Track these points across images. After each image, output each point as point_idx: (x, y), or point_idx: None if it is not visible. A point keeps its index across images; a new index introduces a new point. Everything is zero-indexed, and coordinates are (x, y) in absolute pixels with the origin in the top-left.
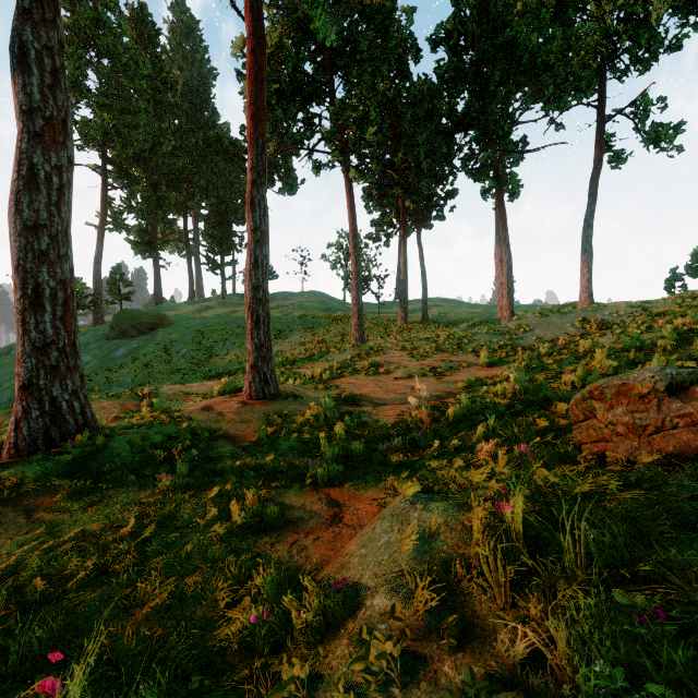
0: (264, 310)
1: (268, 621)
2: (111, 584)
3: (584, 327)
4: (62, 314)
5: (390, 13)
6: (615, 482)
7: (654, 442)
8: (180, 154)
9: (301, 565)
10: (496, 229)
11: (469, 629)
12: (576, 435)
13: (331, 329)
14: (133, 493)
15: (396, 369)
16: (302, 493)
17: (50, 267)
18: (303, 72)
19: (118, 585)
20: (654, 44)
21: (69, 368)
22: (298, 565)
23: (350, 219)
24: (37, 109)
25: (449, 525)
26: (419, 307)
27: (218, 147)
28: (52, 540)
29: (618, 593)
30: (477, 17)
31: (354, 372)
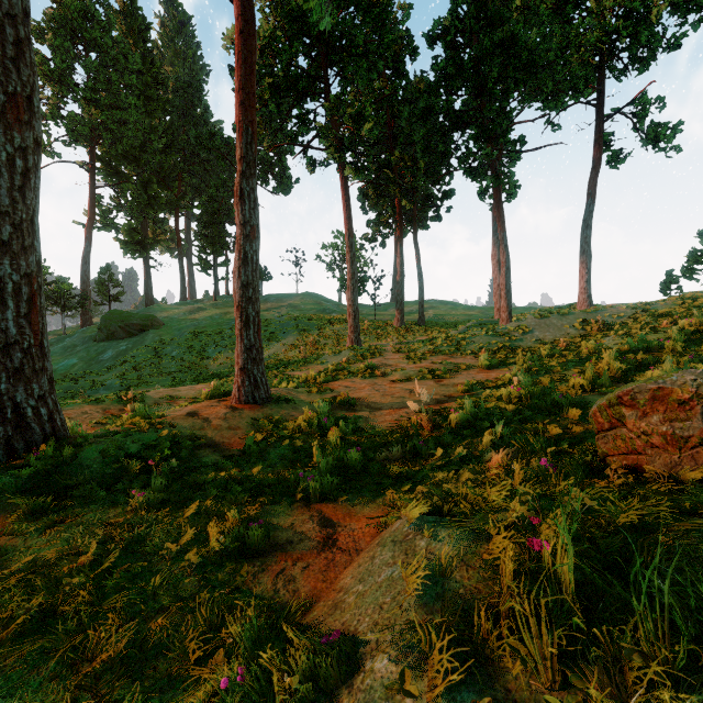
0: (254, 309)
1: (242, 686)
2: (56, 631)
3: (584, 329)
4: (27, 311)
5: (387, 6)
6: (668, 509)
7: (699, 456)
8: (171, 151)
9: (287, 602)
10: (493, 230)
11: None
12: (600, 446)
13: (326, 331)
14: (101, 511)
15: (393, 371)
16: (292, 510)
17: (13, 259)
18: (297, 66)
19: (66, 630)
20: (653, 42)
21: (35, 370)
22: (283, 602)
23: (346, 218)
24: None
25: (465, 560)
26: (415, 308)
27: (211, 145)
28: None
29: None
30: (474, 13)
31: (350, 375)
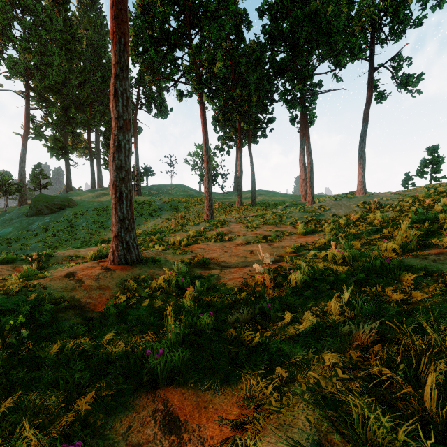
0: (126, 187)
1: None
2: None
3: (365, 207)
4: None
5: None
6: None
7: None
8: (85, 87)
9: None
10: (300, 144)
11: None
12: None
13: (190, 209)
14: None
15: (237, 237)
16: (133, 401)
17: None
18: (169, 24)
19: None
20: (405, 21)
21: None
22: None
23: (203, 131)
24: None
25: None
26: (249, 195)
27: None
28: None
29: None
30: None
31: (206, 239)
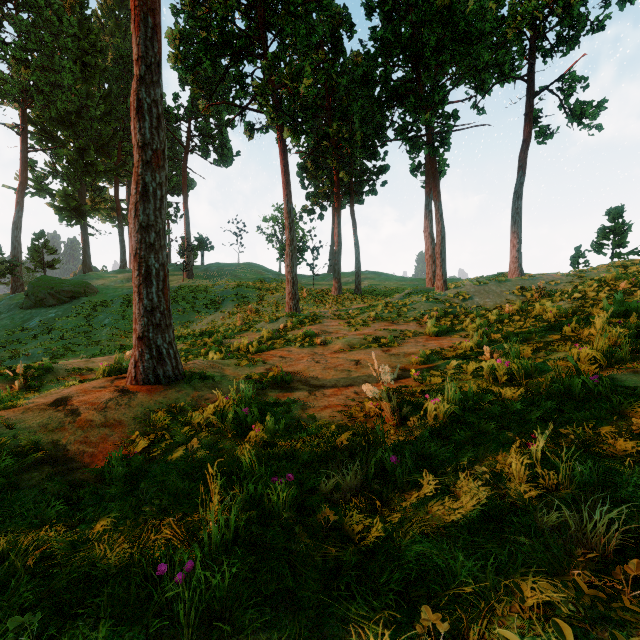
0: (158, 259)
1: None
2: None
3: (523, 295)
4: None
5: None
6: None
7: None
8: (111, 120)
9: None
10: (426, 204)
11: None
12: None
13: (265, 299)
14: None
15: (334, 339)
16: None
17: None
18: (233, 22)
19: None
20: (579, 23)
21: None
22: None
23: (284, 183)
24: None
25: None
26: (351, 279)
27: None
28: None
29: None
30: None
31: (287, 343)
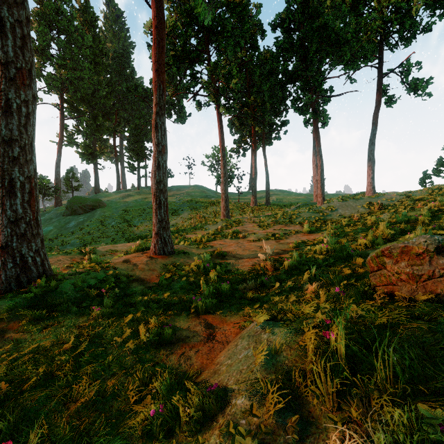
0: (164, 196)
1: (163, 414)
2: (54, 385)
3: (369, 208)
4: (28, 199)
5: (246, 6)
6: (405, 315)
7: (427, 286)
8: (111, 97)
9: (187, 370)
10: (313, 145)
11: (306, 427)
12: (372, 280)
13: (208, 209)
14: (74, 319)
15: (250, 235)
16: (188, 319)
17: (20, 168)
18: (190, 44)
19: (59, 386)
20: (414, 28)
21: (33, 235)
22: (184, 370)
23: (220, 139)
24: (11, 62)
25: (289, 345)
26: (264, 195)
27: (135, 92)
28: (16, 353)
29: (422, 408)
30: (301, 10)
31: (223, 237)
